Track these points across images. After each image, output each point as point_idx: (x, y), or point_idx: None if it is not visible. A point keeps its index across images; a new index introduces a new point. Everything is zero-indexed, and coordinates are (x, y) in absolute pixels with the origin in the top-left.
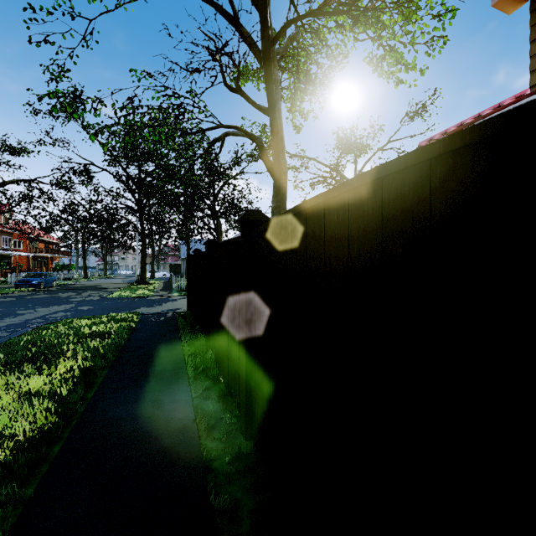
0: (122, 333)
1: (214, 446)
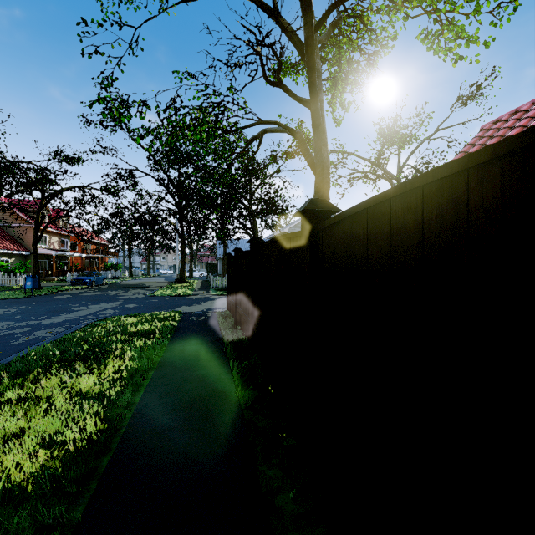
0: (166, 333)
1: (273, 475)
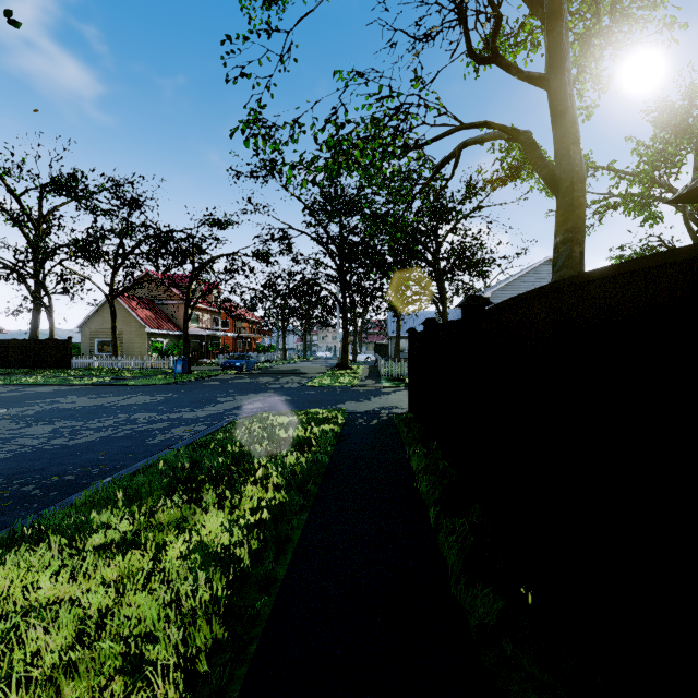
0: (325, 444)
1: None
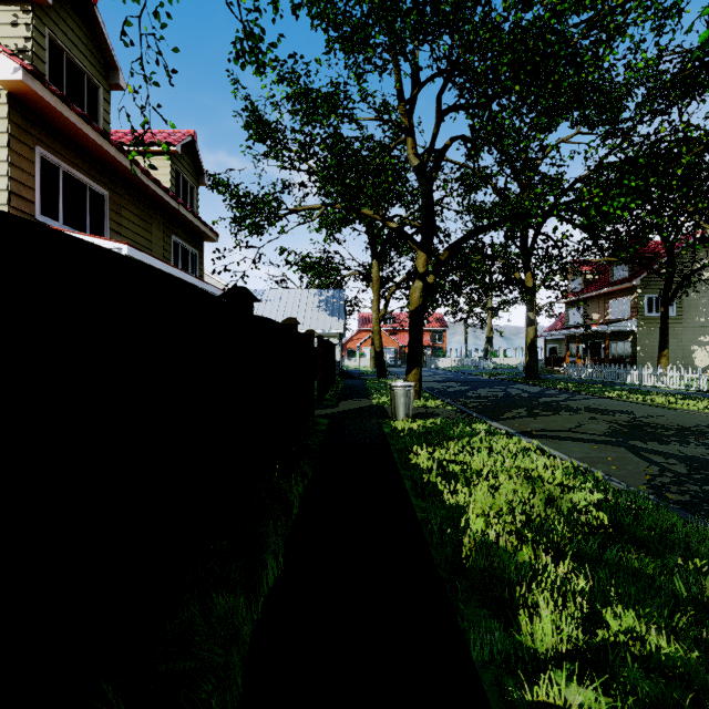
0: None
1: (313, 447)
